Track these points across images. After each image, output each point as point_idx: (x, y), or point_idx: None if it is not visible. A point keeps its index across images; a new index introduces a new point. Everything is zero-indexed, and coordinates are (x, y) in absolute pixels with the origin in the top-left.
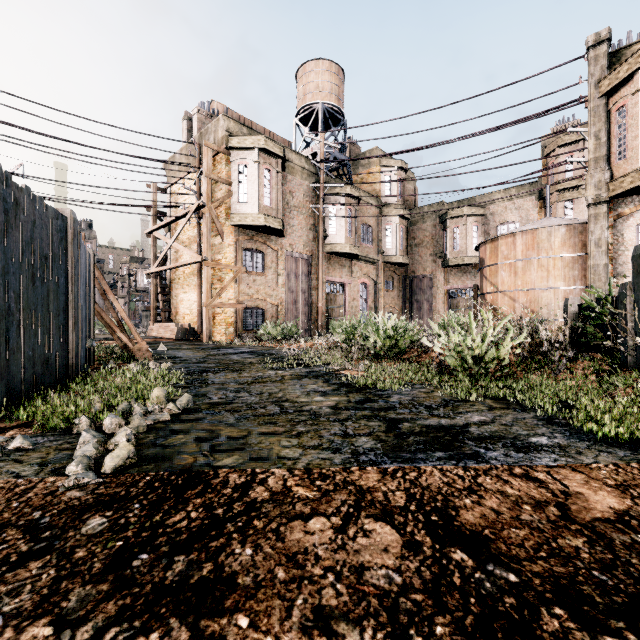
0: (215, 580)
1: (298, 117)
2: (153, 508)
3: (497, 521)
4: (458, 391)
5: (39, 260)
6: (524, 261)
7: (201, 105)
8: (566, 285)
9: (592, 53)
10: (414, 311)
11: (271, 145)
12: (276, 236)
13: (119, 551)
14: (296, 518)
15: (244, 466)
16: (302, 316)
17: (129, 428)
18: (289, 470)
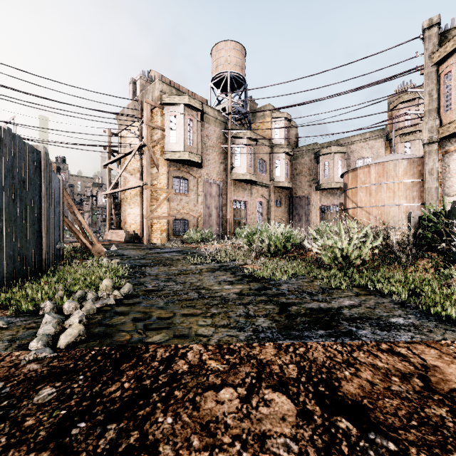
0: (140, 448)
1: (212, 82)
2: (94, 379)
3: (373, 391)
4: (332, 281)
5: (18, 183)
6: (376, 185)
7: (143, 73)
8: (407, 202)
9: (426, 33)
10: (296, 221)
11: (193, 102)
12: (197, 167)
13: (62, 419)
14: (209, 388)
15: (169, 342)
16: (215, 225)
17: (82, 311)
18: (204, 346)
